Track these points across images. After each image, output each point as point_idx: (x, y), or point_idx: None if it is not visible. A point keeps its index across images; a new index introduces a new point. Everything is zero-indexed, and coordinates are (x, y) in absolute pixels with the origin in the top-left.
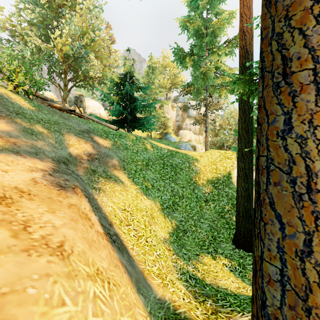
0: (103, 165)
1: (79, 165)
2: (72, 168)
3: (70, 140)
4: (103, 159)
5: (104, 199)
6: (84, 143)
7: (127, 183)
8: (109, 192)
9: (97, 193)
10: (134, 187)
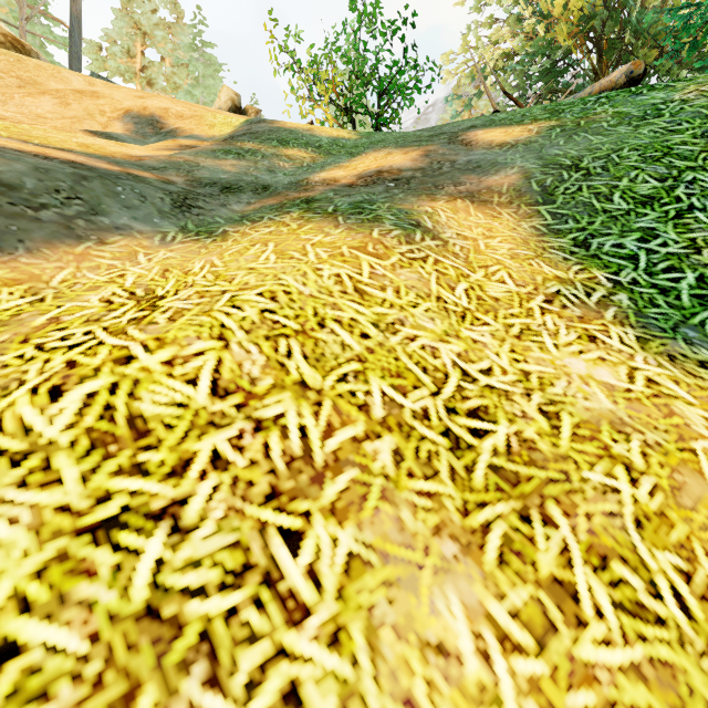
0: (404, 191)
1: (284, 196)
2: (241, 199)
3: (361, 160)
4: (431, 180)
5: (156, 256)
6: (399, 155)
7: (482, 248)
8: (232, 243)
9: (180, 241)
10: (539, 269)
